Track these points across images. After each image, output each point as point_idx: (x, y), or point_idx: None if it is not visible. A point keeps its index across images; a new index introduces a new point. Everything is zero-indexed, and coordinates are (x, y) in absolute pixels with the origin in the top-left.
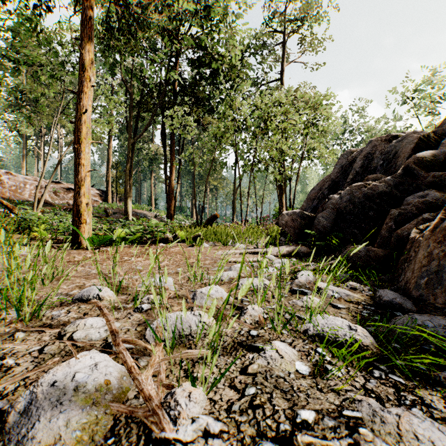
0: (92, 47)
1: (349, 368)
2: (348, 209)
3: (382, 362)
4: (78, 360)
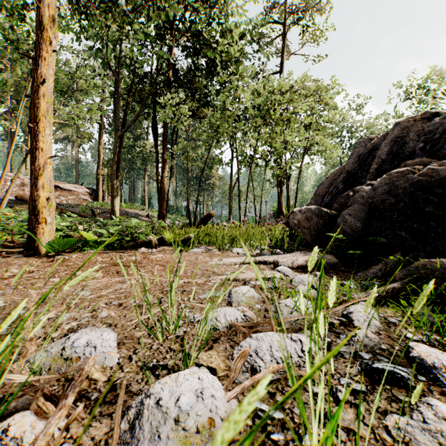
0: (54, 2)
1: None
2: (386, 204)
3: None
4: None
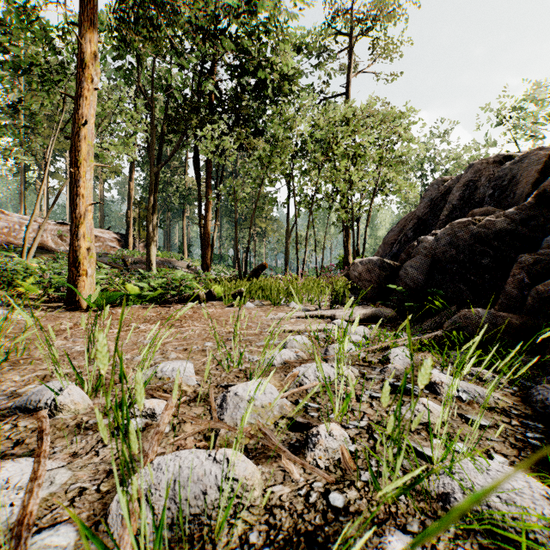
0: (95, 35)
1: None
2: (448, 255)
3: None
4: None
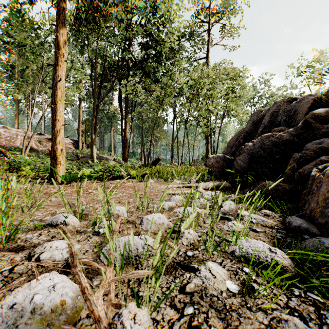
0: (65, 31)
1: (272, 286)
2: (259, 153)
3: (299, 280)
4: (38, 282)
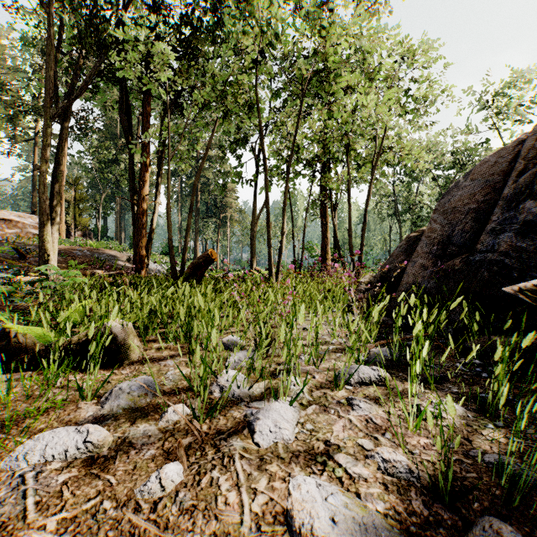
0: None
1: None
2: None
3: None
4: None
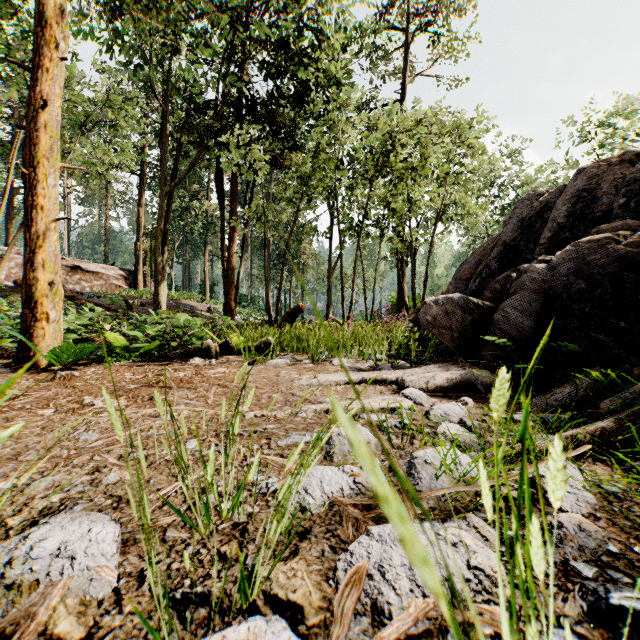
0: None
1: None
2: (571, 290)
3: None
4: None
